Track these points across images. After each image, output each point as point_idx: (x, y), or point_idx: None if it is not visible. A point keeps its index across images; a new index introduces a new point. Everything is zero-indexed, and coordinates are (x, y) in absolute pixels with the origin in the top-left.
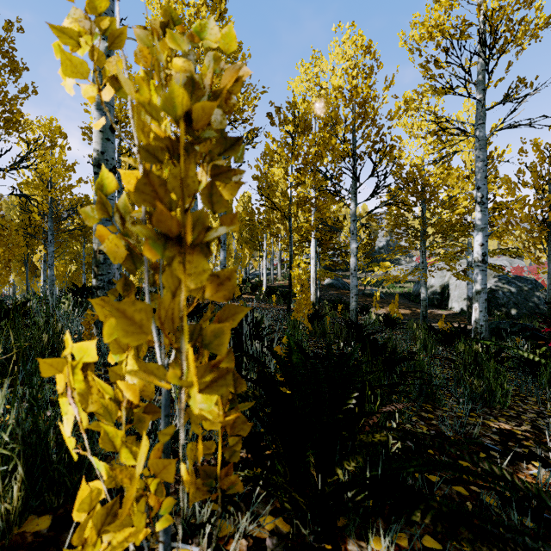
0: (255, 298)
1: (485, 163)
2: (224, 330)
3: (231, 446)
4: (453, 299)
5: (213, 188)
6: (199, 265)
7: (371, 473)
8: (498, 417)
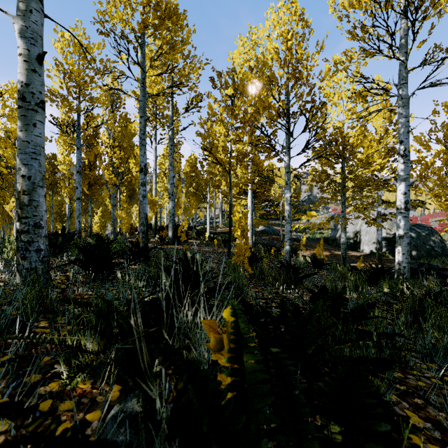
0: (199, 242)
1: (407, 119)
2: None
3: None
4: (364, 242)
5: None
6: None
7: None
8: None
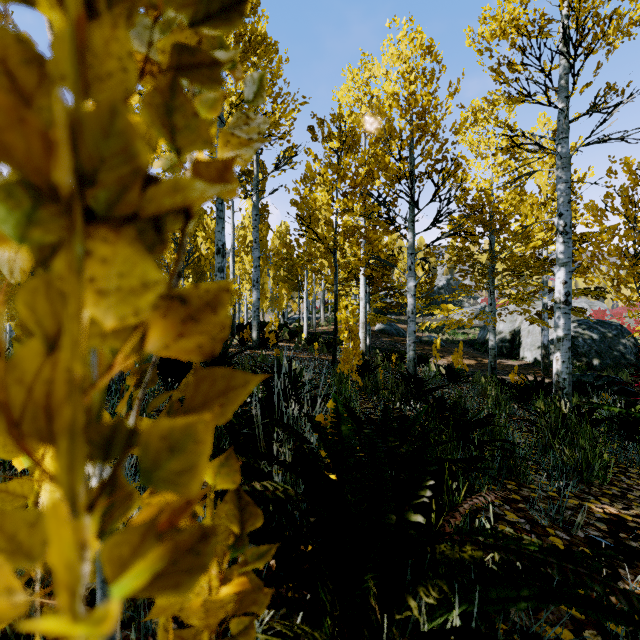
0: (294, 346)
1: (568, 184)
2: (196, 428)
3: (234, 635)
4: (525, 347)
5: (175, 94)
6: (131, 270)
7: (459, 604)
8: (599, 496)
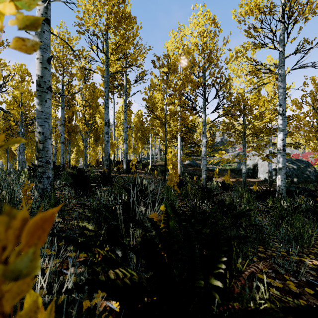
0: (144, 172)
1: (284, 89)
2: None
3: None
4: (260, 172)
5: None
6: None
7: None
8: (308, 254)
